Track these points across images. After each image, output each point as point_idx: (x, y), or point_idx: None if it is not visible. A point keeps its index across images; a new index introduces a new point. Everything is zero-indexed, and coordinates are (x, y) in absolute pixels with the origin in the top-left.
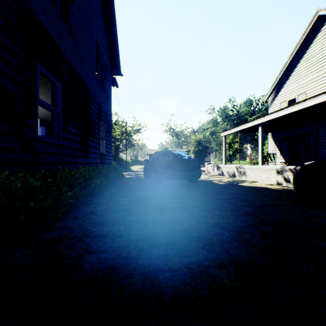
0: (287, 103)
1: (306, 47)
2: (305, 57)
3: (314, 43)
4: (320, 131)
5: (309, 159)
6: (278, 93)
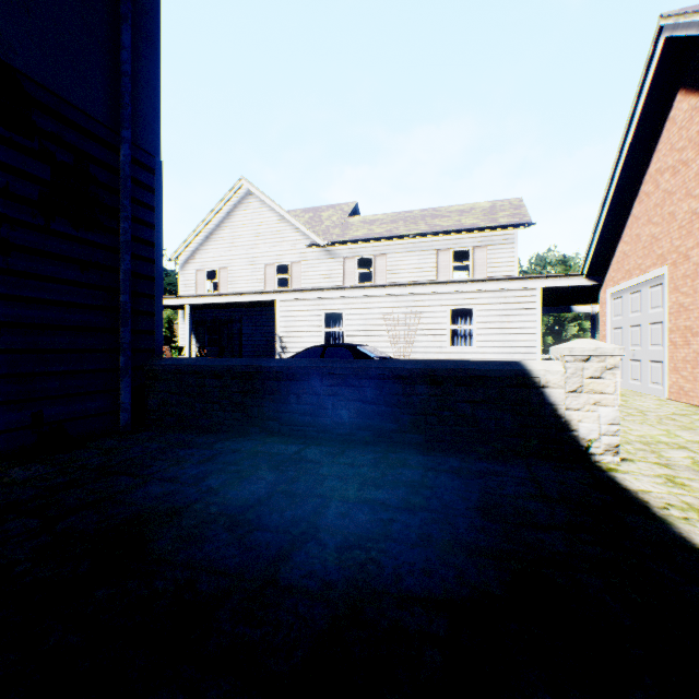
0: (207, 273)
1: (230, 212)
2: (229, 223)
3: (238, 213)
4: (244, 320)
5: (233, 352)
6: (194, 255)
